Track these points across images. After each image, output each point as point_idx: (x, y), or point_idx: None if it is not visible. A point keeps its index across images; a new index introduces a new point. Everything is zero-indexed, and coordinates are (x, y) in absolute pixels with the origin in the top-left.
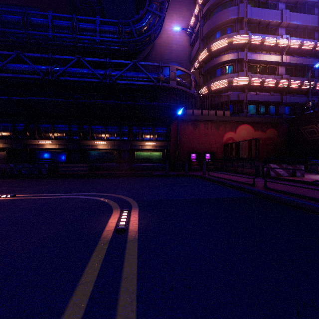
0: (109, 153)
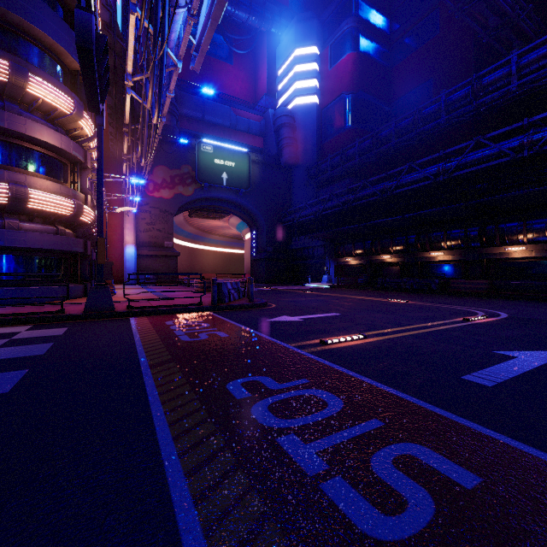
0: (534, 264)
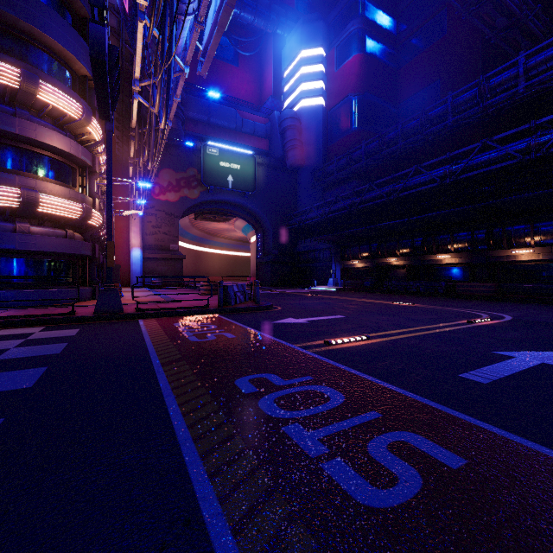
0: (541, 267)
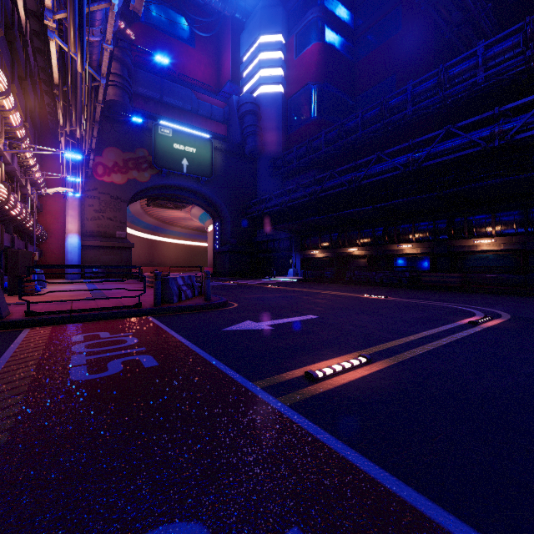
0: (501, 257)
